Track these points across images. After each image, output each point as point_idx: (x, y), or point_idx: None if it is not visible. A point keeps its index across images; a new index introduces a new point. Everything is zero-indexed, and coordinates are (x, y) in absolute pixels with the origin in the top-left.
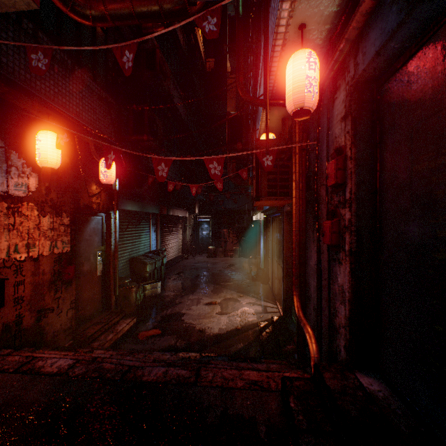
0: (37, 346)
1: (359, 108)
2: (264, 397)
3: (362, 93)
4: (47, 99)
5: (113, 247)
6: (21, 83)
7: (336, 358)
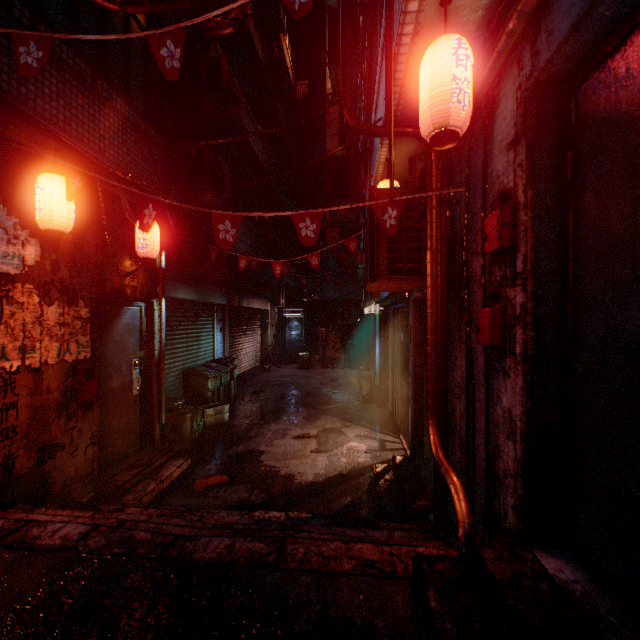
0: (38, 502)
1: (539, 125)
2: (386, 588)
3: (543, 100)
4: (54, 126)
5: (158, 352)
6: (11, 100)
7: (498, 525)
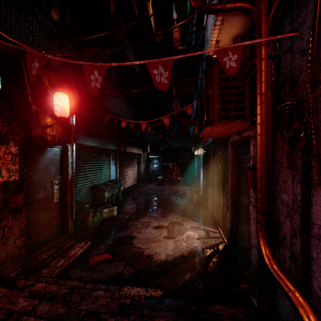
0: None
1: None
2: None
3: None
4: None
5: (70, 176)
6: None
7: None
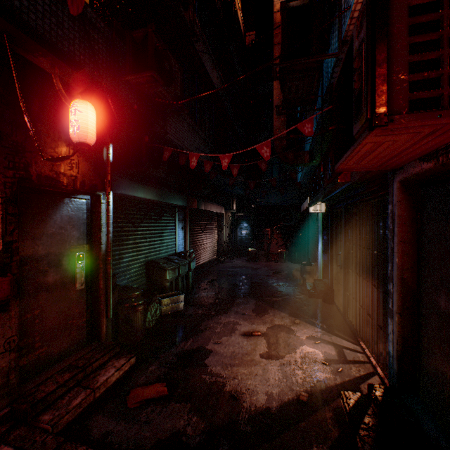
0: None
1: None
2: None
3: None
4: None
5: (105, 246)
6: None
7: None
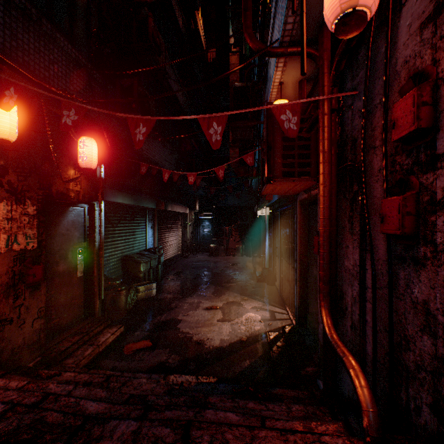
0: None
1: None
2: None
3: None
4: None
5: (98, 243)
6: None
7: (407, 417)
